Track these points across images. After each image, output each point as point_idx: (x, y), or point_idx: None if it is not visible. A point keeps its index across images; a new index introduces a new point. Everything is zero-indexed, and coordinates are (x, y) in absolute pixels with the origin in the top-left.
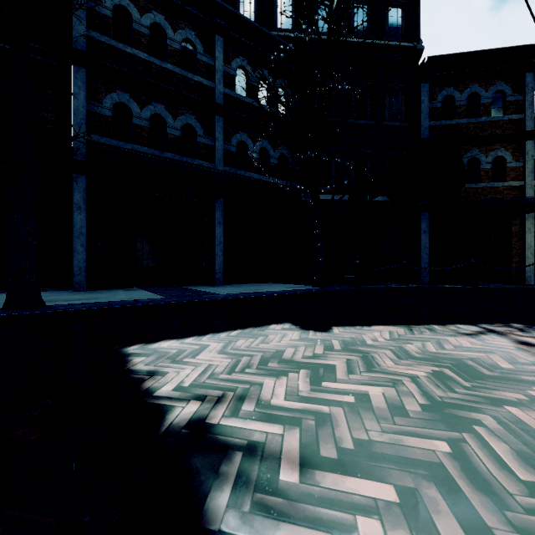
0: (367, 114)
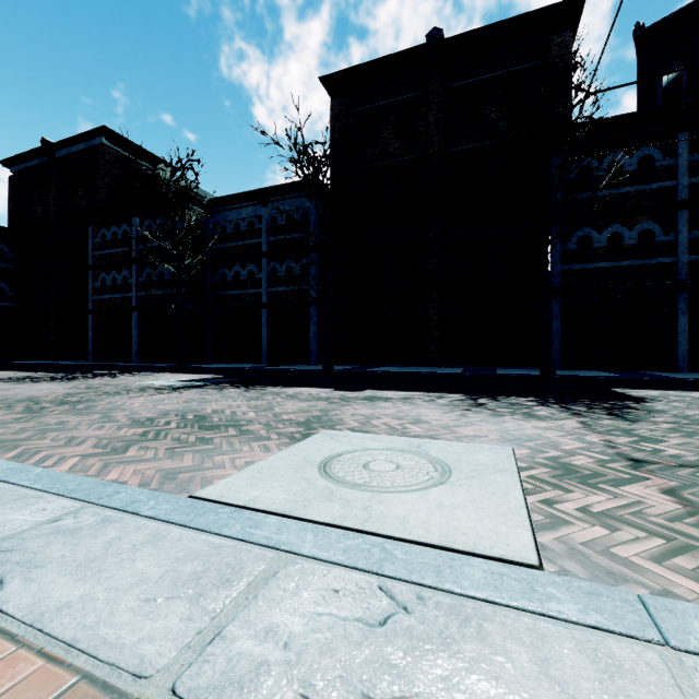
0: None
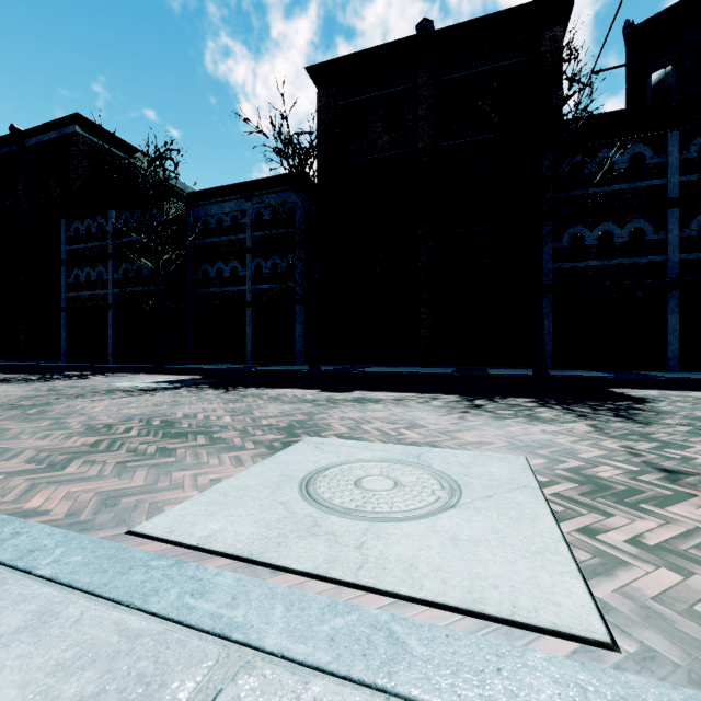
0: None
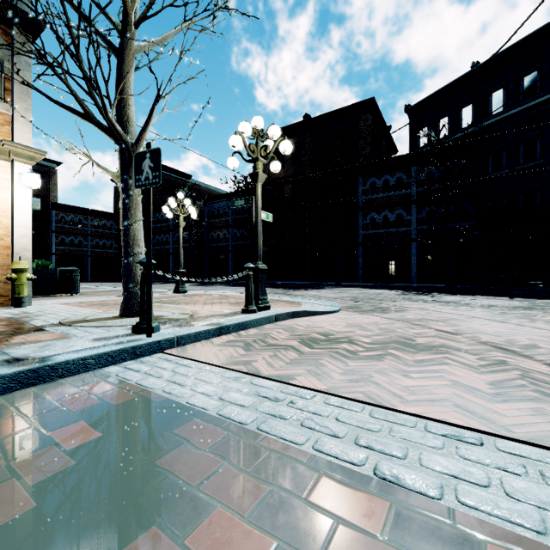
0: (536, 156)
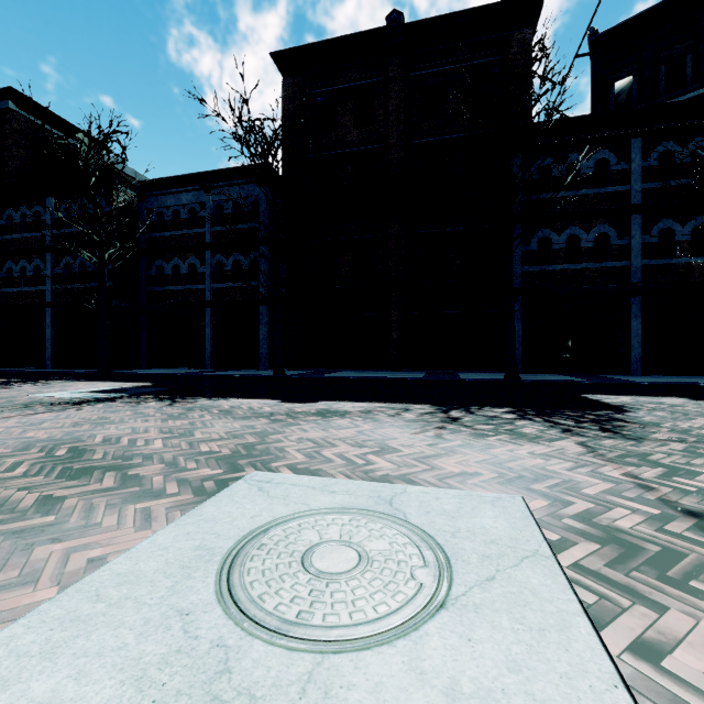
0: None
